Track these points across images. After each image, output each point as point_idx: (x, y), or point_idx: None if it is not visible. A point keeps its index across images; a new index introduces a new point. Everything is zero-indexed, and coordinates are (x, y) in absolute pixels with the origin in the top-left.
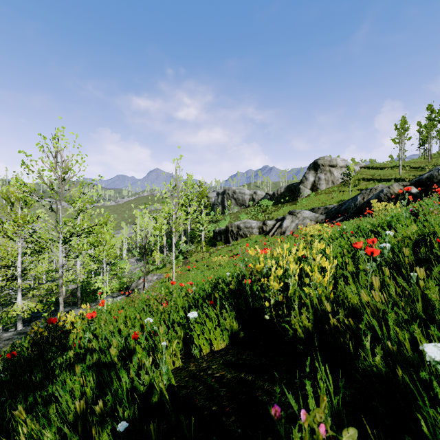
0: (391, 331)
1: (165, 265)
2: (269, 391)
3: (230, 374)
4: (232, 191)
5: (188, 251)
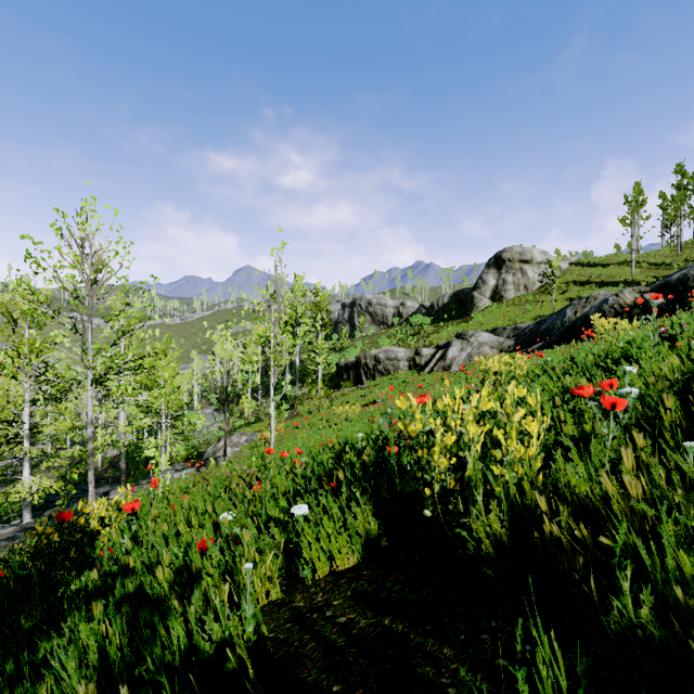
0: (668, 557)
1: (260, 418)
2: (435, 656)
3: (365, 619)
4: (365, 301)
5: (297, 397)
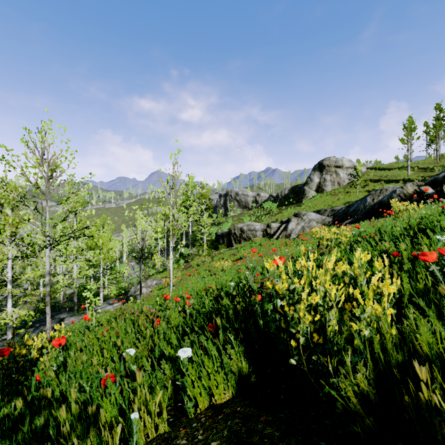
0: None
1: (165, 268)
2: None
3: None
4: (234, 193)
5: (190, 255)
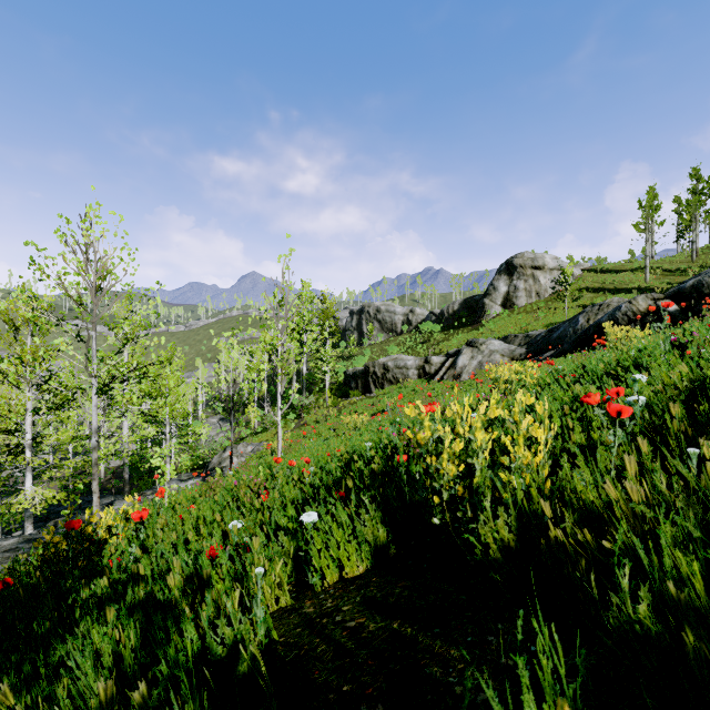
0: (666, 558)
1: (266, 427)
2: (442, 657)
3: (374, 623)
4: (374, 308)
5: (304, 406)
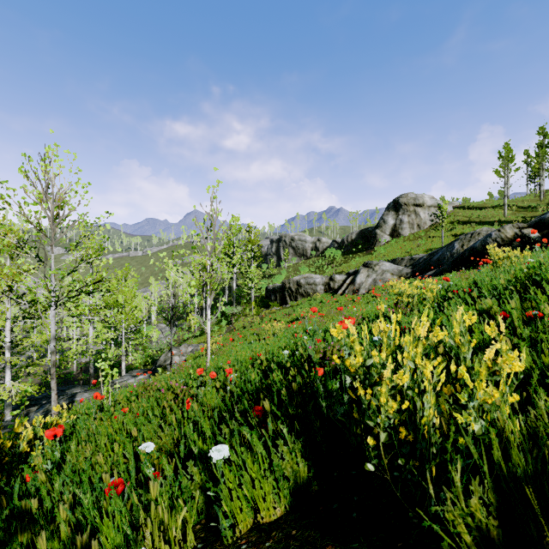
0: None
1: (204, 331)
2: None
3: None
4: (289, 238)
5: (234, 315)
